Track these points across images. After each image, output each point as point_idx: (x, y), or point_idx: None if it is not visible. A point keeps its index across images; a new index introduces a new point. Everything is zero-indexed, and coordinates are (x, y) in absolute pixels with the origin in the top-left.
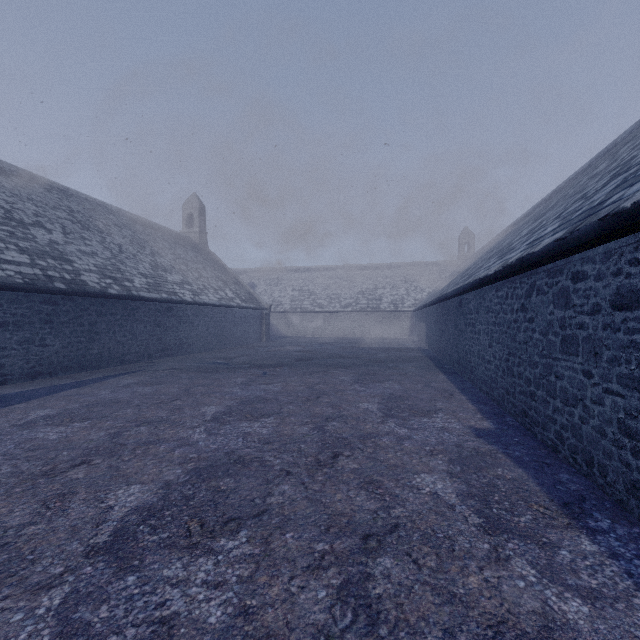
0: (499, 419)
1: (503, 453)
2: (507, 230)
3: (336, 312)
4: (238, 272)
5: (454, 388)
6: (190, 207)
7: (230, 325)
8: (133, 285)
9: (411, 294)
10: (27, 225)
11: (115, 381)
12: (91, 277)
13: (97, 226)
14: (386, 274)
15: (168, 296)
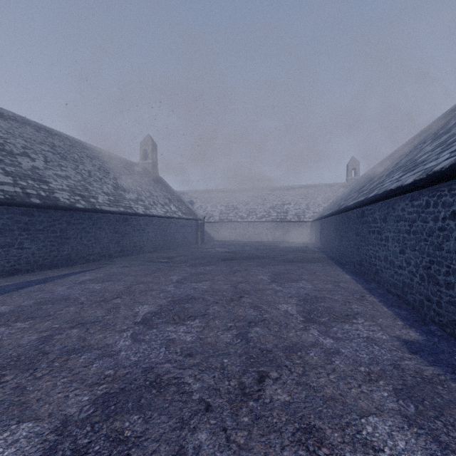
0: (423, 327)
1: (454, 381)
2: (389, 157)
3: (253, 222)
4: (181, 193)
5: (362, 289)
6: (145, 145)
7: (173, 232)
8: (97, 201)
9: (310, 208)
10: (15, 155)
11: (75, 278)
12: (63, 194)
13: (73, 157)
14: (291, 193)
15: (125, 209)
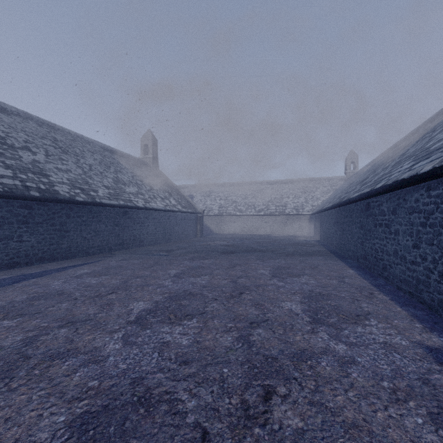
0: None
1: None
2: (390, 149)
3: (252, 215)
4: (181, 187)
5: (369, 285)
6: (146, 140)
7: (173, 225)
8: (97, 194)
9: (309, 202)
10: (16, 148)
11: (73, 271)
12: (63, 188)
13: (74, 151)
14: (289, 187)
15: (124, 203)
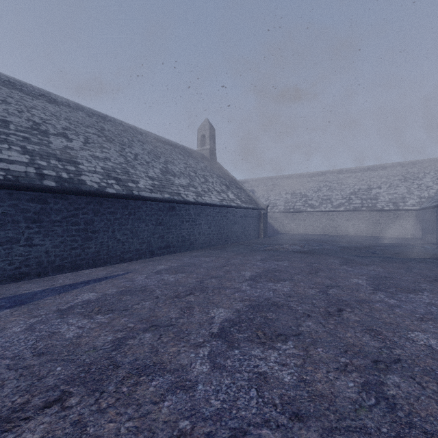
0: None
1: None
2: None
3: (328, 211)
4: (242, 182)
5: None
6: (203, 130)
7: (231, 223)
8: (136, 186)
9: (414, 192)
10: (49, 134)
11: (74, 294)
12: (93, 177)
13: (121, 140)
14: (380, 174)
15: (170, 196)
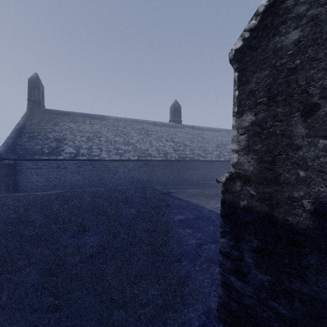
0: None
1: None
2: None
3: None
4: None
5: None
6: None
7: None
8: None
9: None
10: (225, 145)
11: None
12: None
13: None
14: None
15: None
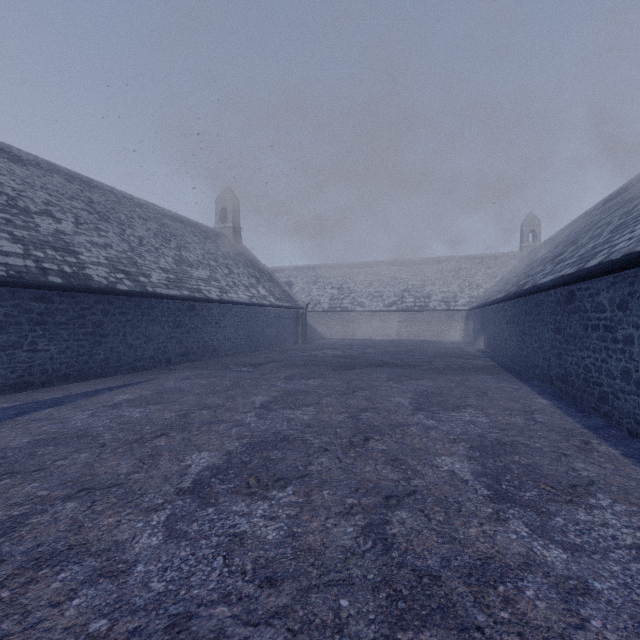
0: None
1: None
2: (595, 209)
3: (379, 311)
4: (275, 270)
5: (579, 427)
6: (223, 201)
7: (262, 326)
8: (149, 280)
9: (465, 291)
10: (32, 213)
11: (108, 397)
12: (98, 271)
13: (118, 218)
14: (435, 269)
15: (190, 293)
